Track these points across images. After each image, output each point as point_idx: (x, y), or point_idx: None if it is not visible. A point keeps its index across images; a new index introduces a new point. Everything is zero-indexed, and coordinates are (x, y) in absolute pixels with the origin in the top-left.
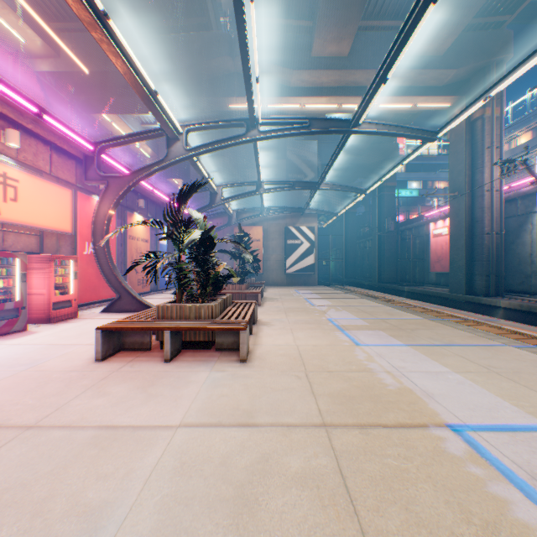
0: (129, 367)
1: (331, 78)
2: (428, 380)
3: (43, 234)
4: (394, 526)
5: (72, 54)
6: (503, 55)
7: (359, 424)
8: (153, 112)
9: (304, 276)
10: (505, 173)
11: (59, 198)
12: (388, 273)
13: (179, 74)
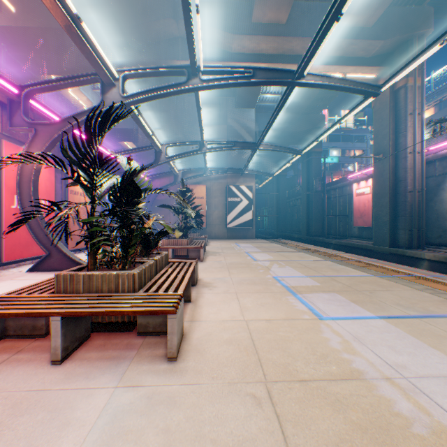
0: None
1: (270, 45)
2: None
3: None
4: None
5: (14, 8)
6: (425, 30)
7: None
8: (79, 46)
9: (244, 230)
10: (438, 132)
11: None
12: (315, 227)
13: (123, 34)
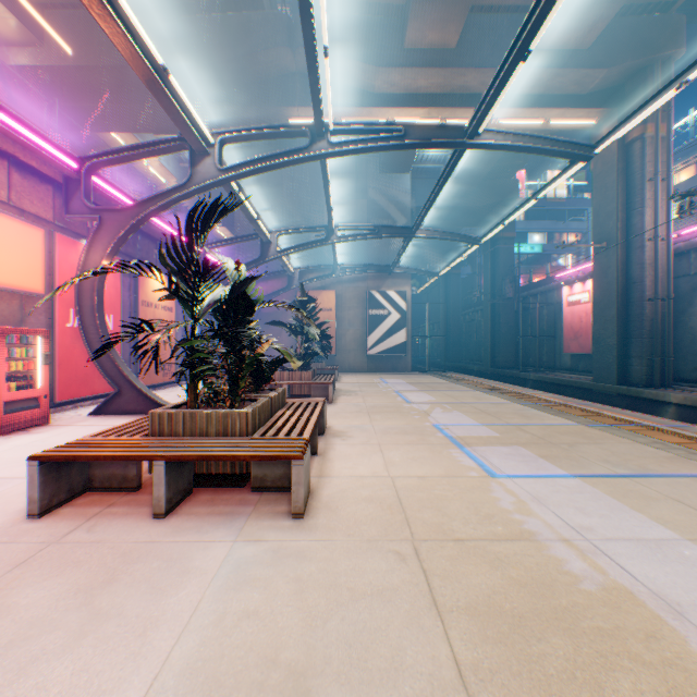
0: (84, 531)
1: (432, 80)
2: (651, 563)
3: None
4: None
5: (62, 40)
6: (672, 50)
7: None
8: (164, 105)
9: (393, 359)
10: (687, 210)
11: (21, 240)
12: (504, 354)
13: (216, 71)
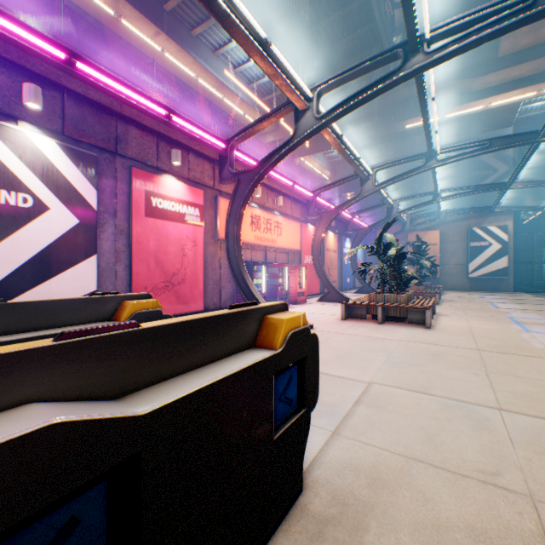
0: (360, 323)
1: (525, 69)
2: None
3: (288, 252)
4: (499, 366)
5: (286, 125)
6: None
7: (499, 352)
8: (355, 169)
9: (493, 281)
10: None
11: (294, 230)
12: None
13: (360, 116)
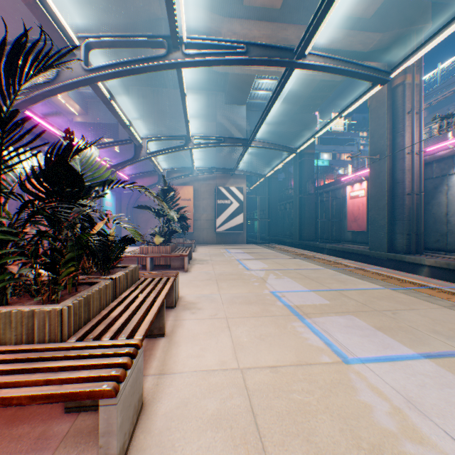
0: None
1: (263, 32)
2: None
3: None
4: None
5: None
6: (423, 25)
7: None
8: None
9: (234, 235)
10: (445, 128)
11: None
12: (308, 231)
13: (97, 9)
